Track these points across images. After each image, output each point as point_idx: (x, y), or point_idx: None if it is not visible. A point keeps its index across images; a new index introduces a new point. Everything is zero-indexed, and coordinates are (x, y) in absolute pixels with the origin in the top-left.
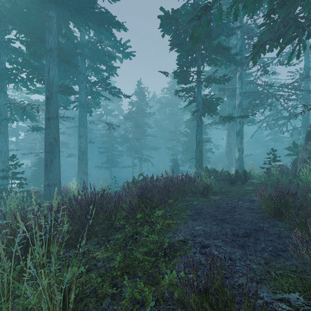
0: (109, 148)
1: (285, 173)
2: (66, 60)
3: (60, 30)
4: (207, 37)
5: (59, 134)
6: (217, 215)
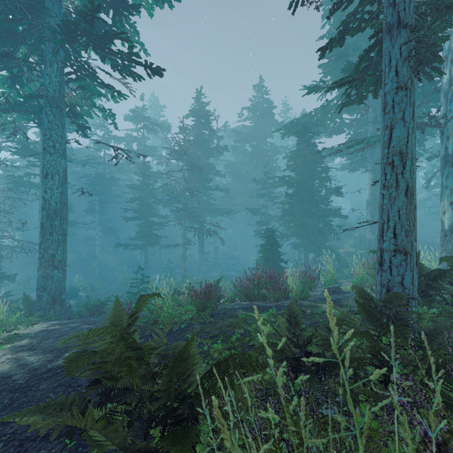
0: (142, 211)
1: None
2: None
3: None
4: None
5: None
6: None
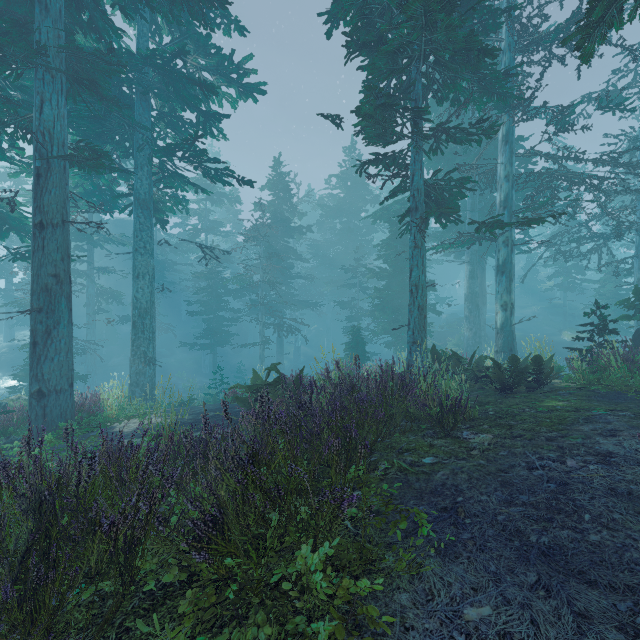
0: (210, 304)
1: (634, 364)
2: (86, 79)
3: (76, 12)
4: (445, 9)
5: (69, 265)
6: (524, 529)
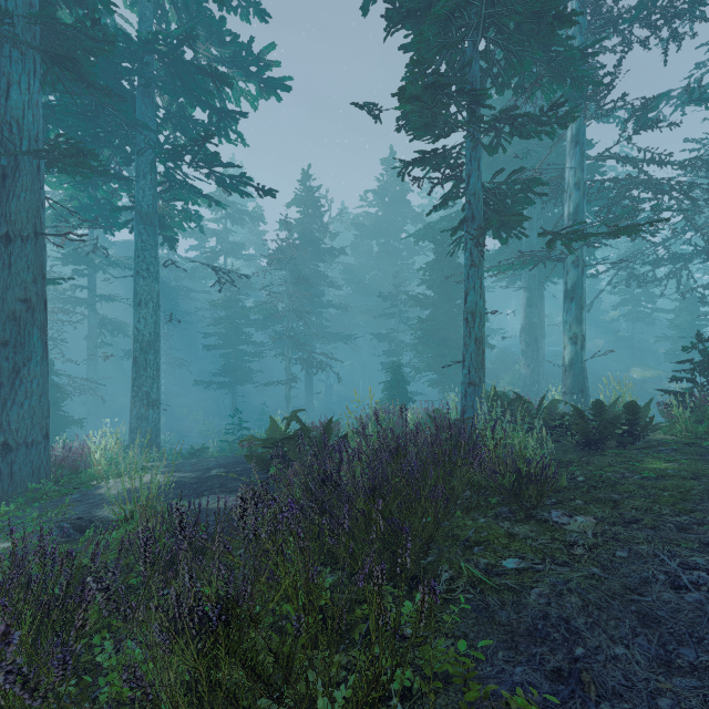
0: (229, 336)
1: None
2: (64, 57)
3: None
4: None
5: (44, 288)
6: None
